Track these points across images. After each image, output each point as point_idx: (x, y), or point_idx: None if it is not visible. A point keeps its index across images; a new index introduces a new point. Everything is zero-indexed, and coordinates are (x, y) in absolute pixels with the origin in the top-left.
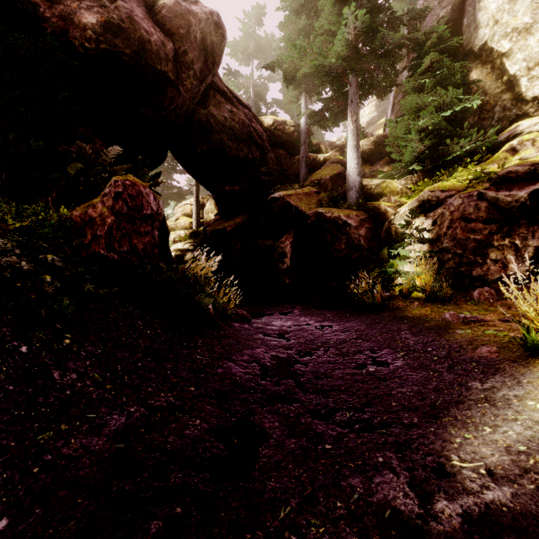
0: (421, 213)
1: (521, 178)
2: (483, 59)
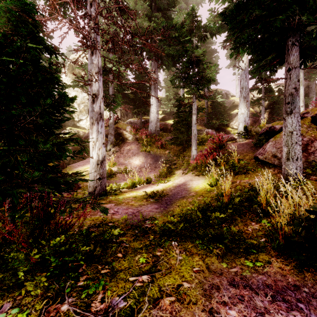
0: None
1: None
2: None
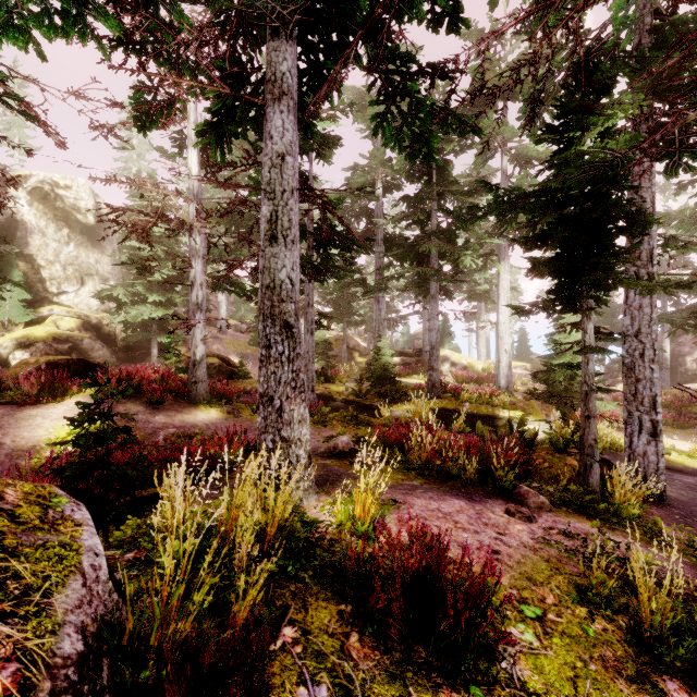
0: (20, 348)
1: (65, 339)
2: (28, 260)
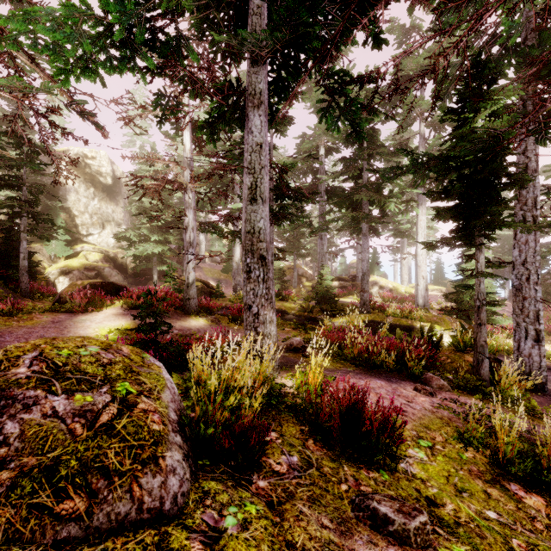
0: (62, 274)
1: (92, 268)
2: (67, 211)
